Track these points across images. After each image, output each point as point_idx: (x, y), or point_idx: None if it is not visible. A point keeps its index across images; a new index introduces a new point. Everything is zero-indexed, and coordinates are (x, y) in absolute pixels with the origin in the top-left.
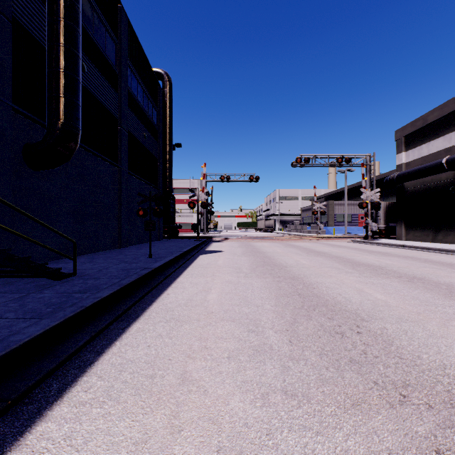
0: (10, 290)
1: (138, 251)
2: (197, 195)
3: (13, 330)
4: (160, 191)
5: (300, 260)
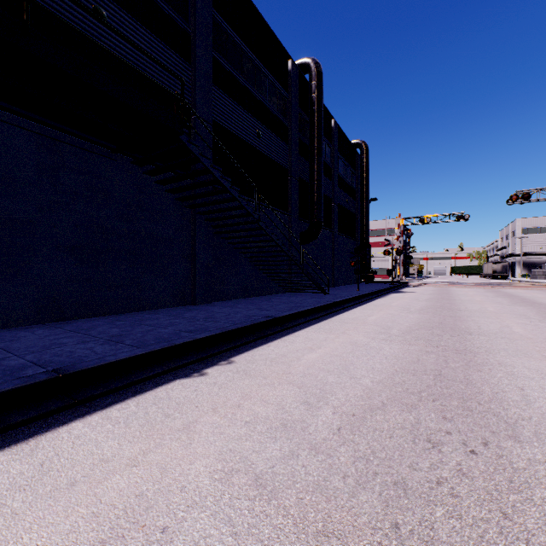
0: (313, 295)
1: (347, 288)
2: (392, 243)
3: (332, 300)
4: (357, 242)
5: (476, 298)
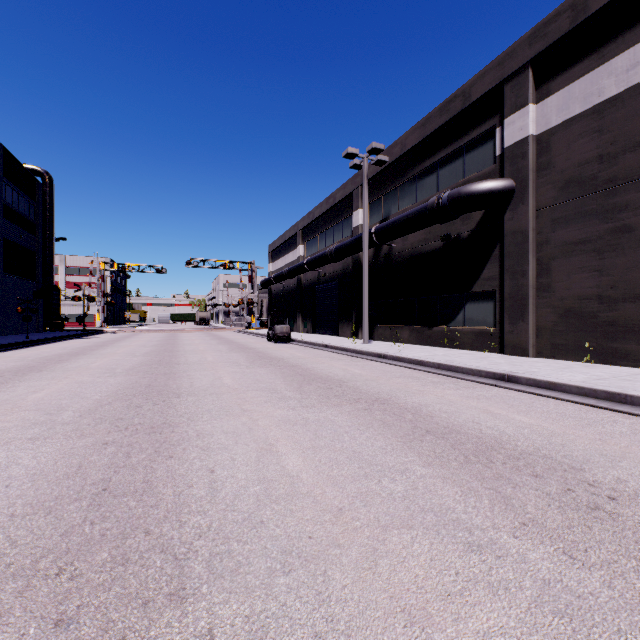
0: None
1: (16, 337)
2: (84, 289)
3: None
4: (39, 284)
5: (142, 339)
